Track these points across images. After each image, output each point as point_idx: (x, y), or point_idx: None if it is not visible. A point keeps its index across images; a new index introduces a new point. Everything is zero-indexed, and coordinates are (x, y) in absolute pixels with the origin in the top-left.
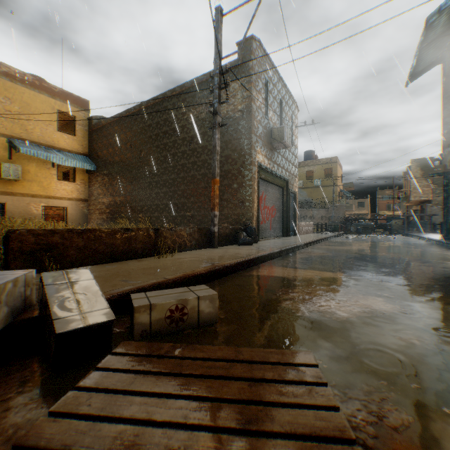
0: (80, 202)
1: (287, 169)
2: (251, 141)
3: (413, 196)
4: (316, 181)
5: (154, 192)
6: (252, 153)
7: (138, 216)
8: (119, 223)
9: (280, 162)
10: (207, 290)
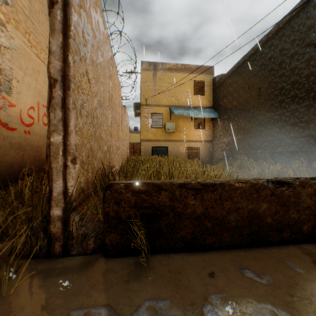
0: (207, 143)
1: None
2: None
3: None
4: None
5: (275, 126)
6: None
7: (255, 152)
8: (237, 158)
9: None
10: None
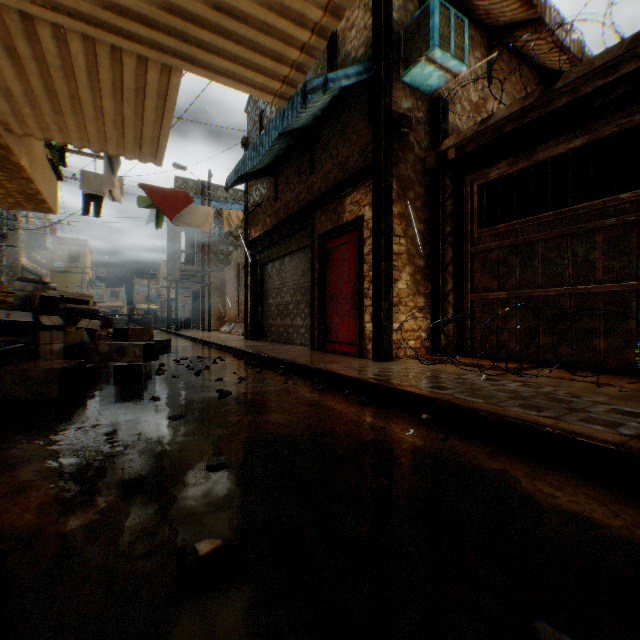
0: None
1: (44, 266)
2: (20, 247)
3: (164, 294)
4: (58, 265)
5: None
6: (21, 258)
7: None
8: None
9: (39, 260)
10: None
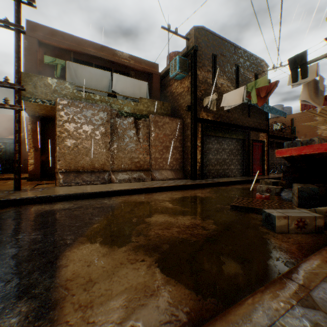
0: None
1: None
2: None
3: None
4: None
5: None
6: None
7: None
8: None
9: None
10: (270, 211)
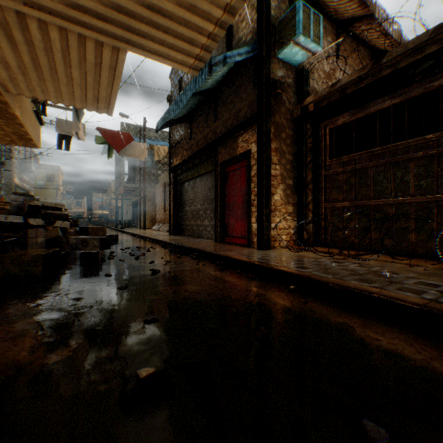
0: None
1: (30, 184)
2: (13, 171)
3: (113, 203)
4: (39, 183)
5: None
6: (14, 178)
7: None
8: None
9: (26, 180)
10: None
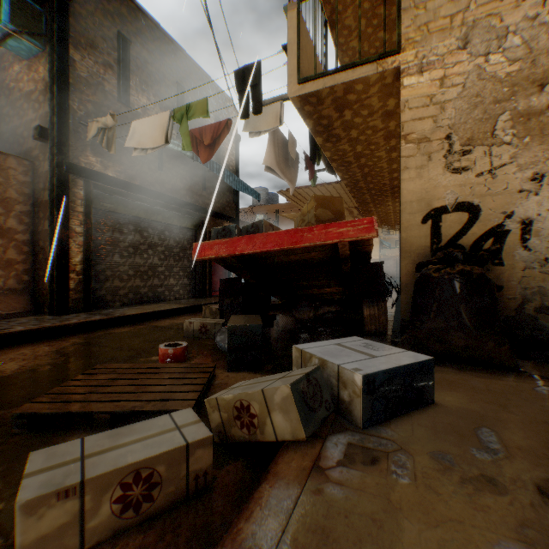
0: None
1: None
2: None
3: None
4: None
5: None
6: None
7: None
8: None
9: None
10: (47, 461)
